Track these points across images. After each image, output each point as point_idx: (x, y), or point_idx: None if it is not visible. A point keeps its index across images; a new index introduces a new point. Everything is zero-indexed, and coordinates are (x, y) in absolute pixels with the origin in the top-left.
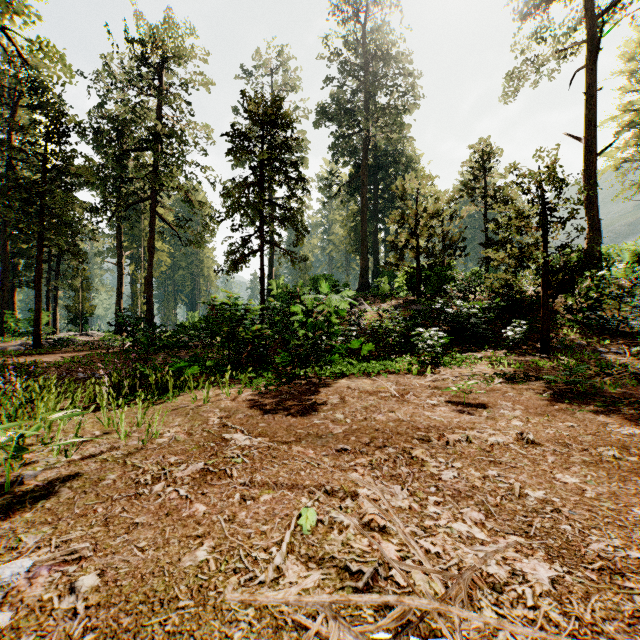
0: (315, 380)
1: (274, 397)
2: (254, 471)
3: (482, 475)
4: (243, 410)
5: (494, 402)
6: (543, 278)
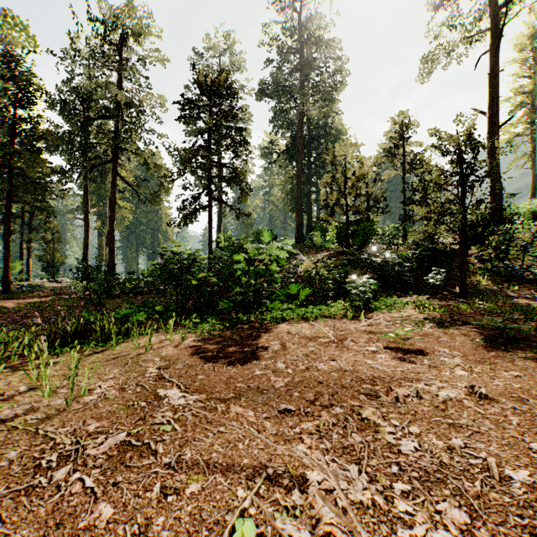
0: (257, 325)
1: (216, 343)
2: (184, 444)
3: (446, 445)
4: (183, 359)
5: (431, 348)
6: (461, 231)
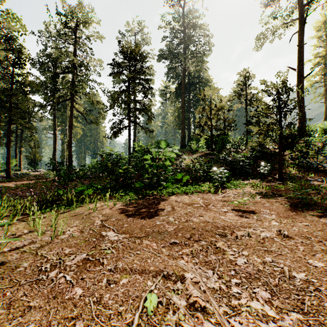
0: (157, 196)
1: (134, 207)
2: (118, 259)
3: (262, 261)
4: (115, 215)
5: (259, 210)
6: (279, 141)
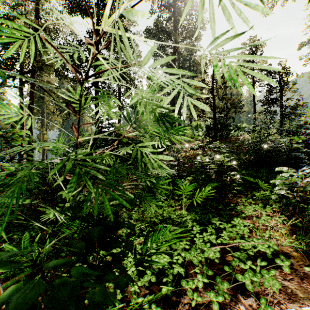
0: None
1: None
2: None
3: None
4: None
5: None
6: None
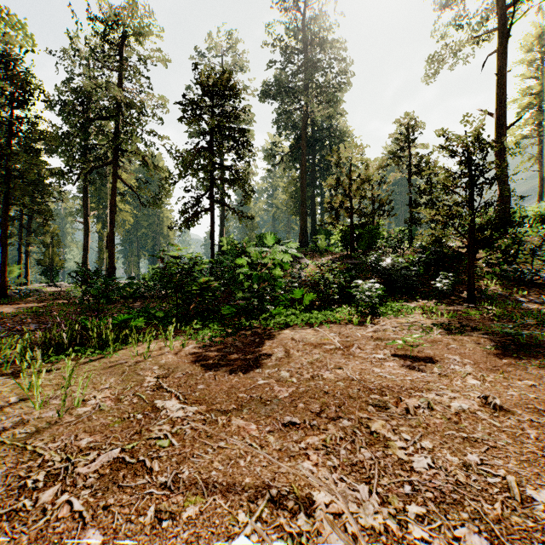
0: (260, 331)
1: (218, 350)
2: (181, 461)
3: (461, 462)
4: (183, 367)
5: (440, 355)
6: (469, 234)
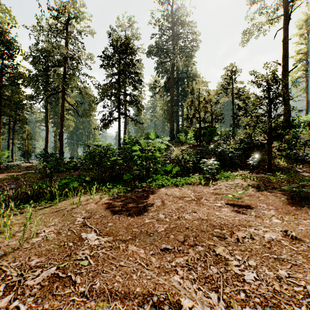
0: (147, 189)
1: (121, 201)
2: (95, 275)
3: (275, 275)
4: (100, 212)
5: (255, 204)
6: (268, 132)
